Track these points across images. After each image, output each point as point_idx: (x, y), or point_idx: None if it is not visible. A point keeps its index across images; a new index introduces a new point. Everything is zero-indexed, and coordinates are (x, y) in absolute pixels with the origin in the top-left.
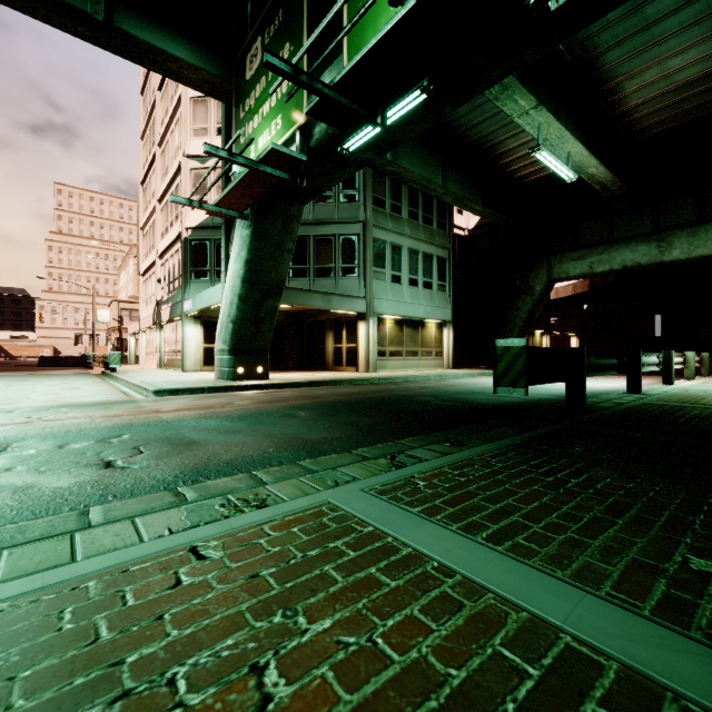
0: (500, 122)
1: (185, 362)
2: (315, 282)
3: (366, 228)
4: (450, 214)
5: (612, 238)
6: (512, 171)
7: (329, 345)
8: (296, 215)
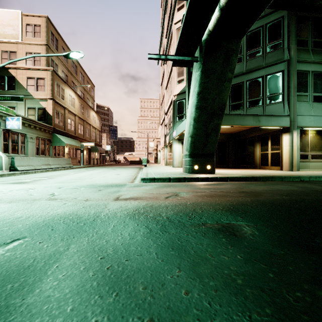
0: None
1: (173, 162)
2: (247, 110)
3: (290, 64)
4: None
5: None
6: None
7: (257, 152)
8: (234, 49)
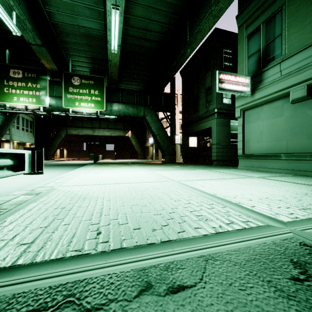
0: None
1: None
2: None
3: None
4: None
5: (83, 126)
6: None
7: None
8: (18, 114)
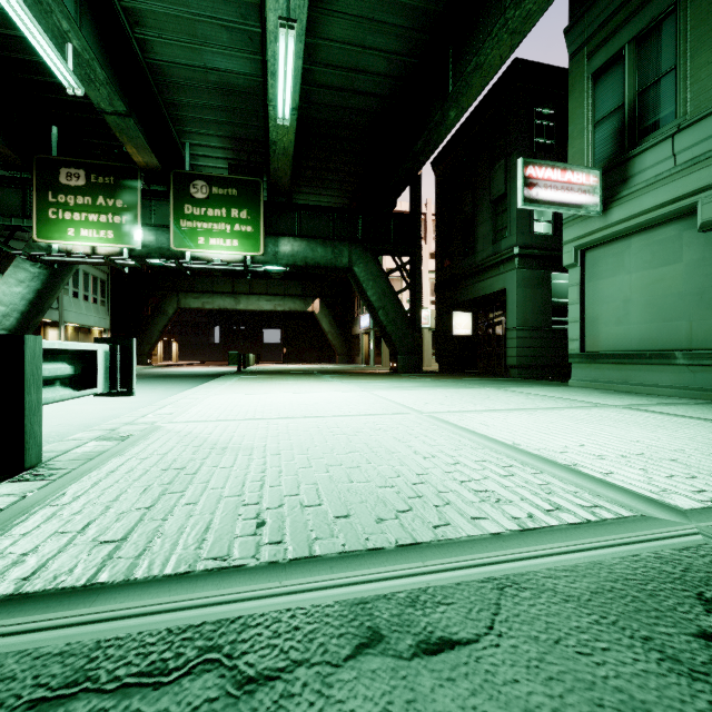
0: None
1: None
2: None
3: None
4: None
5: (213, 290)
6: None
7: None
8: (77, 265)
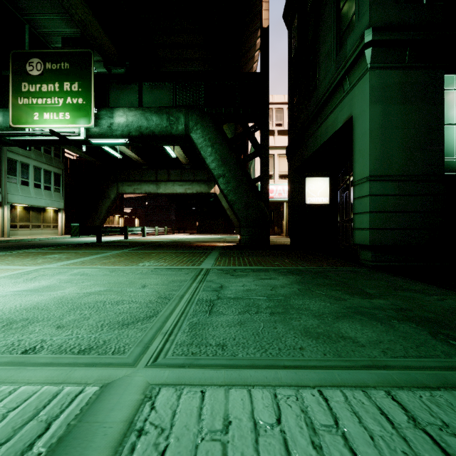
0: None
1: None
2: None
3: (2, 151)
4: (63, 150)
5: (142, 179)
6: None
7: None
8: None
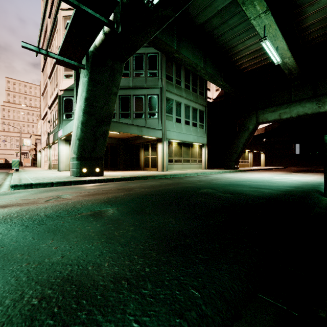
0: (236, 33)
1: (59, 165)
2: (133, 120)
3: (162, 91)
4: (205, 87)
5: (290, 100)
6: (238, 65)
7: (142, 156)
8: (118, 69)
